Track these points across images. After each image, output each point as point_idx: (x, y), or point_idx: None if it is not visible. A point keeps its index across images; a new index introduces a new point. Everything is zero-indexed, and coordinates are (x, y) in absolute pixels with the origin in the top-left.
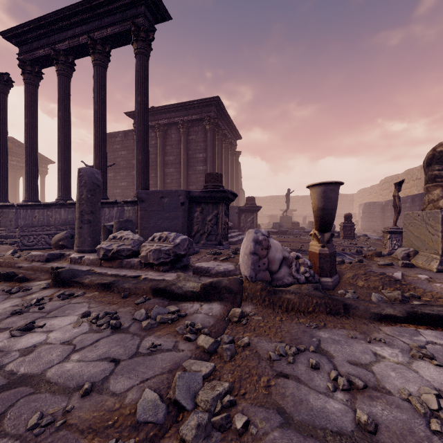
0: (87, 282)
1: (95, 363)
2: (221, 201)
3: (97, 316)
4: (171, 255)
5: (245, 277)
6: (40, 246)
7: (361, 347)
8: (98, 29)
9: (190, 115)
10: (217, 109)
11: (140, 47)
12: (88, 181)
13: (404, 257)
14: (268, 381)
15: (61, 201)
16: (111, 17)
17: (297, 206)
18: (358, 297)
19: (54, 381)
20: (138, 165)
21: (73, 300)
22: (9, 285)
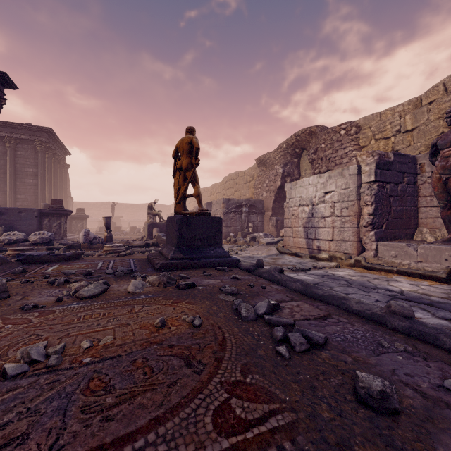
0: None
1: None
2: (64, 215)
3: None
4: (48, 239)
5: (82, 243)
6: None
7: None
8: None
9: (19, 134)
10: (48, 134)
11: None
12: None
13: (142, 238)
14: None
15: None
16: None
17: (127, 212)
18: None
19: None
20: None
21: None
22: None
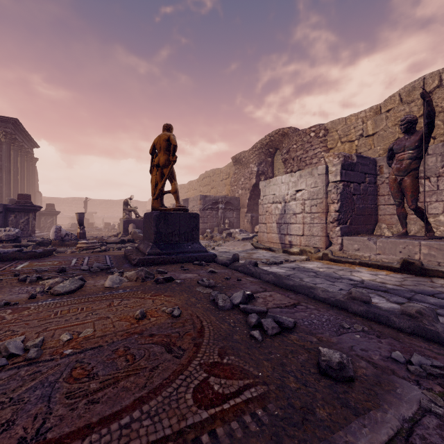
0: None
1: None
2: (32, 211)
3: None
4: (15, 236)
5: (53, 239)
6: None
7: None
8: None
9: None
10: (14, 125)
11: None
12: None
13: (117, 234)
14: None
15: None
16: None
17: (100, 209)
18: None
19: None
20: None
21: None
22: None
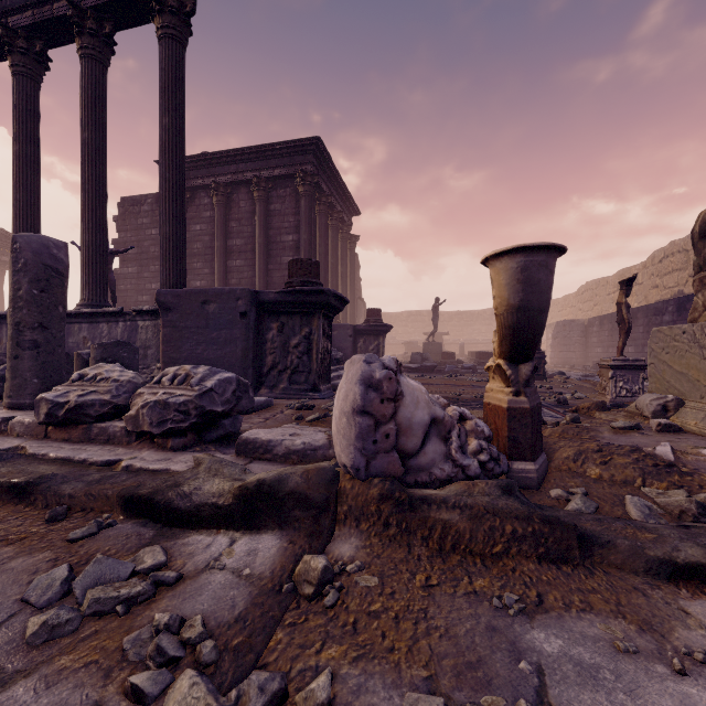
0: None
1: None
2: (317, 309)
3: None
4: (191, 413)
5: (343, 468)
6: None
7: (668, 699)
8: None
9: (271, 169)
10: (317, 159)
11: (168, 25)
12: (34, 260)
13: (657, 411)
14: None
15: None
16: None
17: (449, 328)
18: (597, 507)
19: None
20: (164, 244)
21: None
22: None
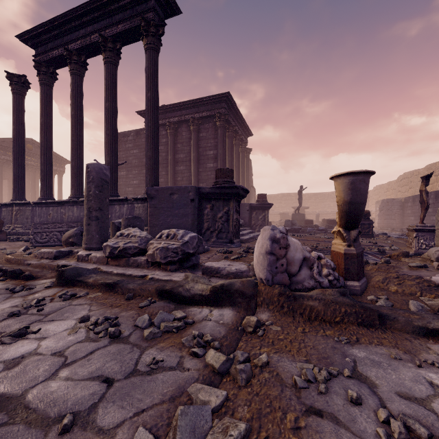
0: (91, 281)
1: (84, 382)
2: (232, 197)
3: (95, 321)
4: (179, 253)
5: (260, 280)
6: (52, 243)
7: (410, 373)
8: (109, 26)
9: (201, 112)
10: (227, 105)
11: (150, 42)
12: (96, 176)
13: None
14: (296, 420)
15: (73, 199)
16: (122, 14)
17: (309, 204)
18: (392, 305)
19: (33, 407)
20: (148, 162)
21: (74, 301)
22: (14, 283)
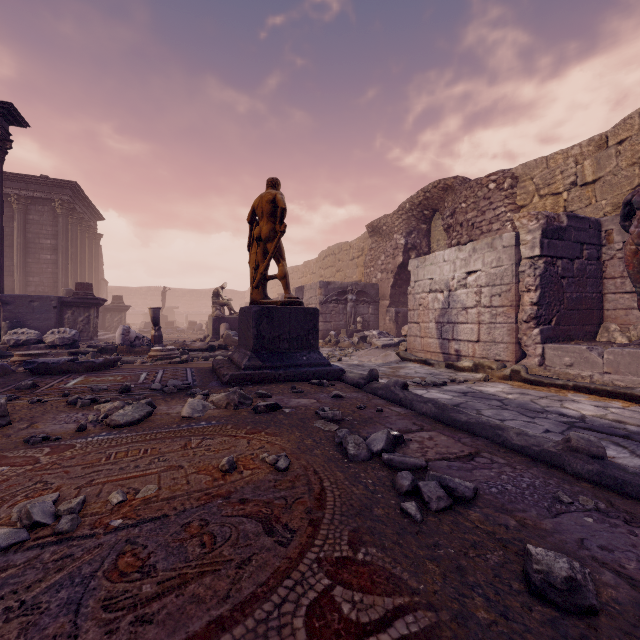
0: None
1: None
2: (94, 306)
3: None
4: (71, 340)
5: (119, 345)
6: None
7: None
8: None
9: (31, 191)
10: (72, 191)
11: None
12: None
13: (204, 338)
14: None
15: None
16: None
17: (183, 302)
18: None
19: None
20: None
21: None
22: None
